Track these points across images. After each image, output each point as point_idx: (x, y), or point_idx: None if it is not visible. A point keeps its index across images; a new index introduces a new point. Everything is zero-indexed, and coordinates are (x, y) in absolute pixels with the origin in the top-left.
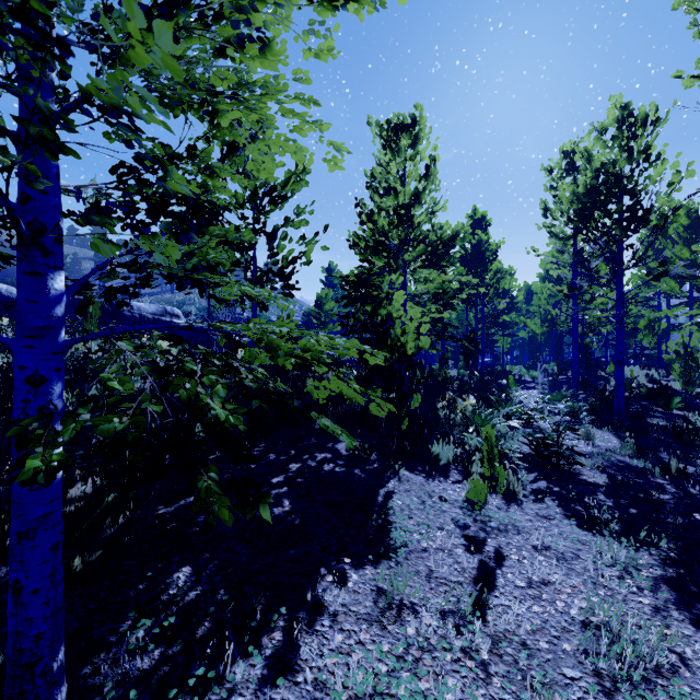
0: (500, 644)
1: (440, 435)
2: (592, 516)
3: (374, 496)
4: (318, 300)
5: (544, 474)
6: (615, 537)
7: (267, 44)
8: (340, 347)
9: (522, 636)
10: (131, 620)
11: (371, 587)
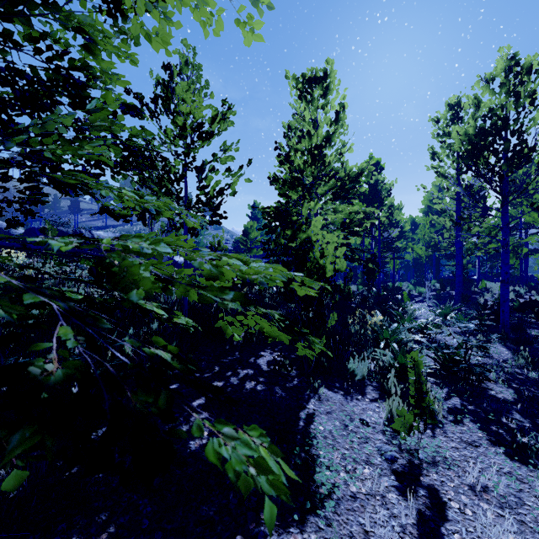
0: None
1: (353, 350)
2: (520, 444)
3: (295, 419)
4: (245, 230)
5: (454, 389)
6: None
7: None
8: (257, 277)
9: None
10: None
11: None
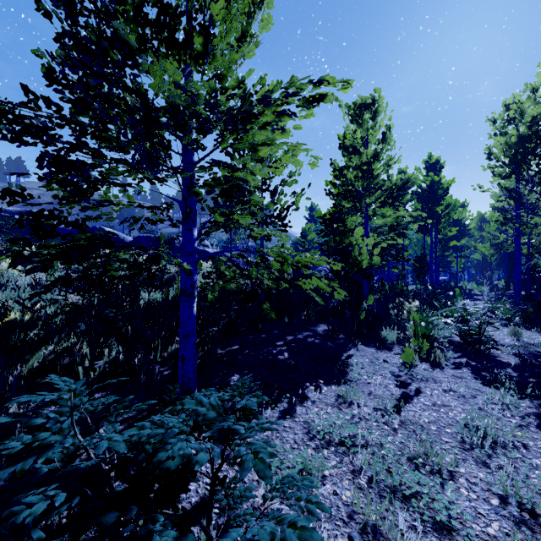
0: (406, 423)
1: (389, 325)
2: (493, 378)
3: (339, 356)
4: (303, 232)
5: (467, 354)
6: (508, 392)
7: (285, 131)
8: (316, 259)
9: (421, 423)
10: (216, 391)
11: (334, 394)
